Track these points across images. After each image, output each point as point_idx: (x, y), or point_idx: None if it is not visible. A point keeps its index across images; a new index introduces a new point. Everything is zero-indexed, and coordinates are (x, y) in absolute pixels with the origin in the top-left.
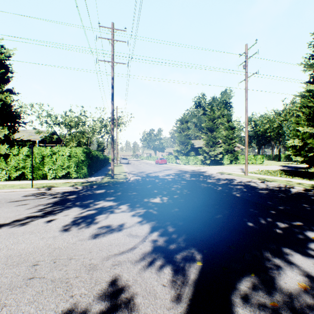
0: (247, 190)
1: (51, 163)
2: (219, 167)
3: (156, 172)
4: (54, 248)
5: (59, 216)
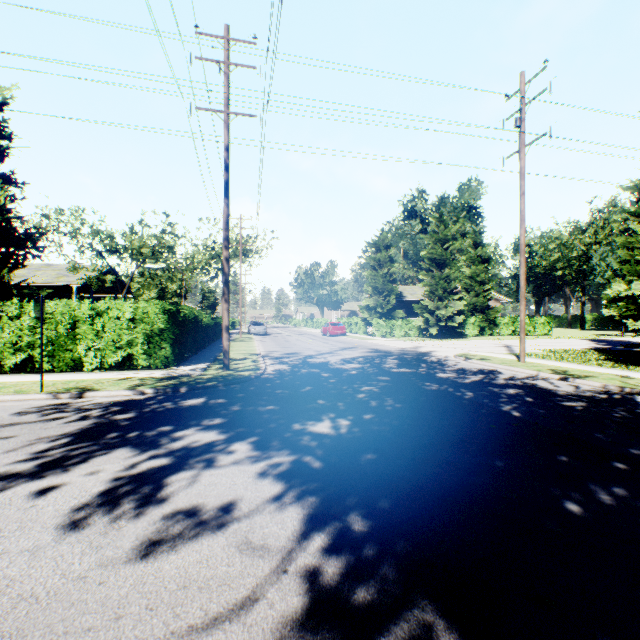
0: (534, 399)
1: (92, 335)
2: (457, 342)
3: (324, 354)
4: (18, 598)
5: (74, 476)
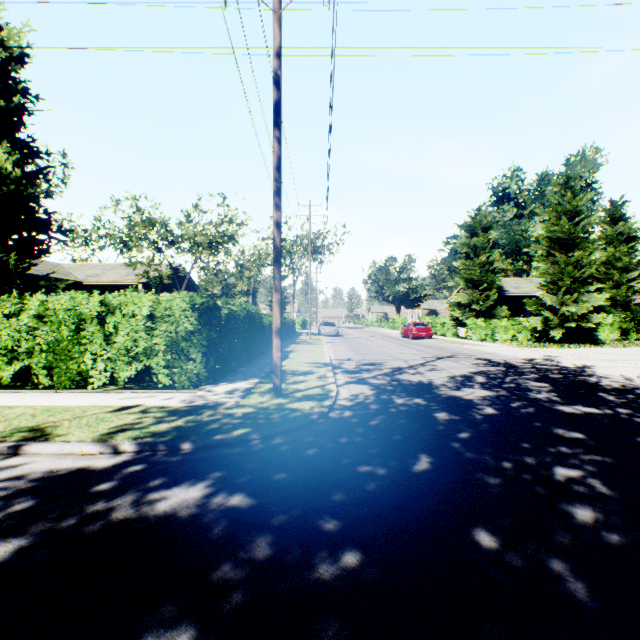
0: None
1: (101, 339)
2: (599, 349)
3: (417, 366)
4: None
5: None
